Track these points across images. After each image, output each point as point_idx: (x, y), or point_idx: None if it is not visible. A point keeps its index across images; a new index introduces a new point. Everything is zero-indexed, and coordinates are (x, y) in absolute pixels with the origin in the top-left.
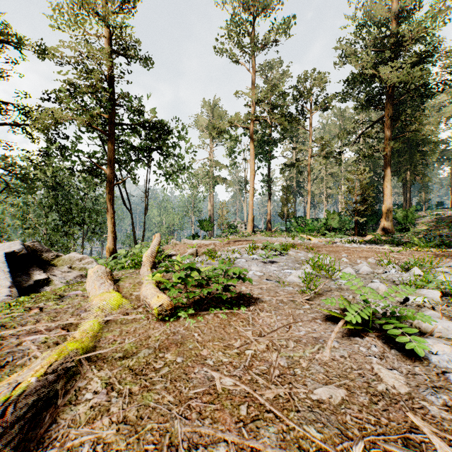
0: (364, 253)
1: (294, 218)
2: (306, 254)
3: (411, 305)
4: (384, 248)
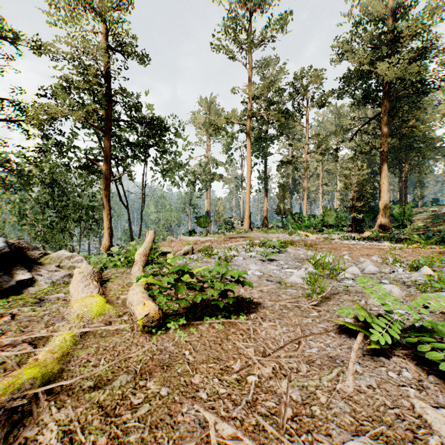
0: (365, 250)
1: (290, 215)
2: (306, 252)
3: (433, 312)
4: (384, 245)
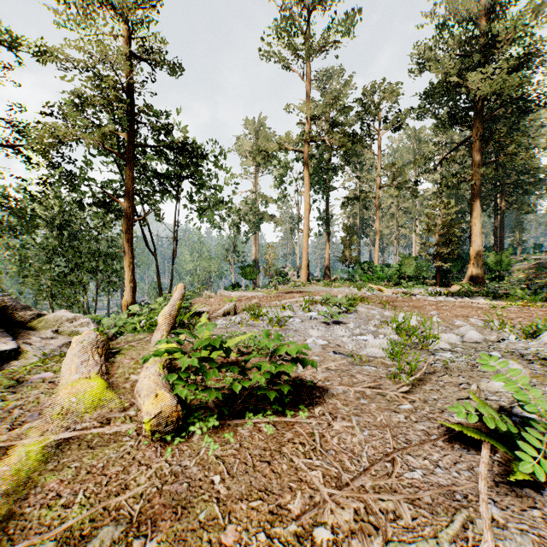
0: (459, 309)
1: (358, 264)
2: (382, 311)
3: None
4: (480, 303)
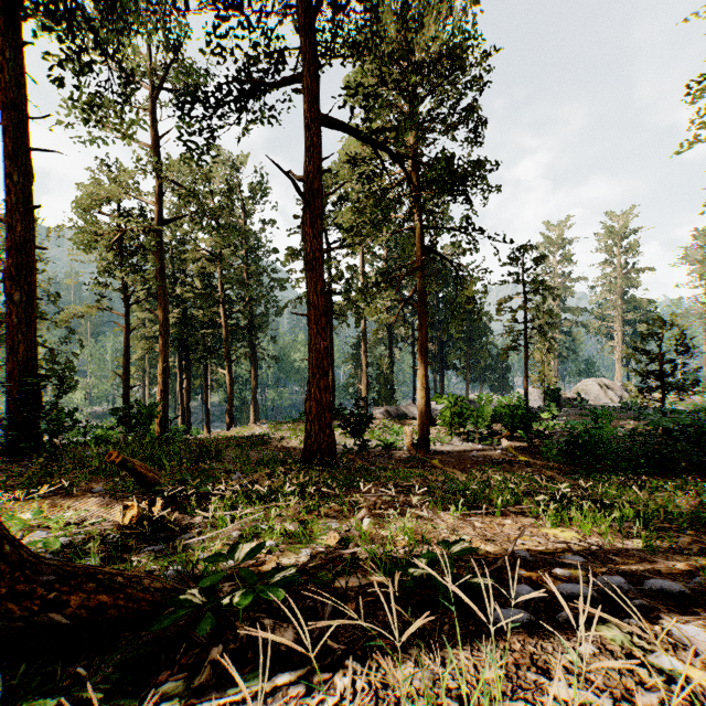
0: None
1: None
2: None
3: None
4: None
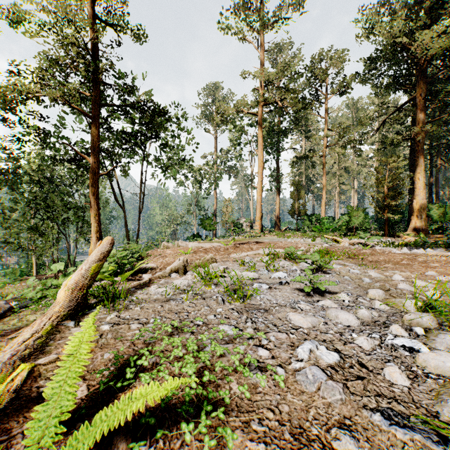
0: None
1: (306, 216)
2: (364, 270)
3: None
4: None
